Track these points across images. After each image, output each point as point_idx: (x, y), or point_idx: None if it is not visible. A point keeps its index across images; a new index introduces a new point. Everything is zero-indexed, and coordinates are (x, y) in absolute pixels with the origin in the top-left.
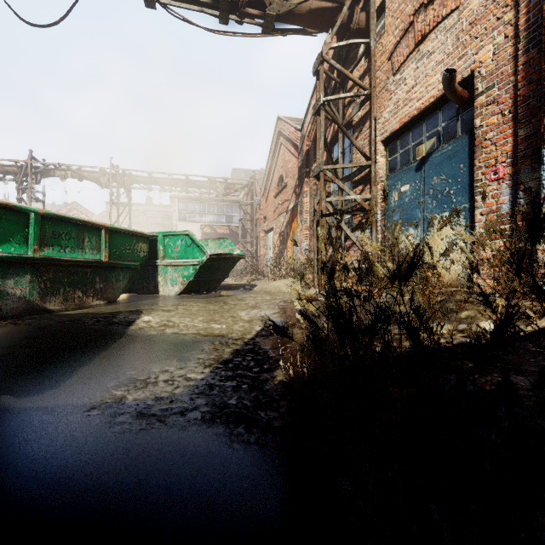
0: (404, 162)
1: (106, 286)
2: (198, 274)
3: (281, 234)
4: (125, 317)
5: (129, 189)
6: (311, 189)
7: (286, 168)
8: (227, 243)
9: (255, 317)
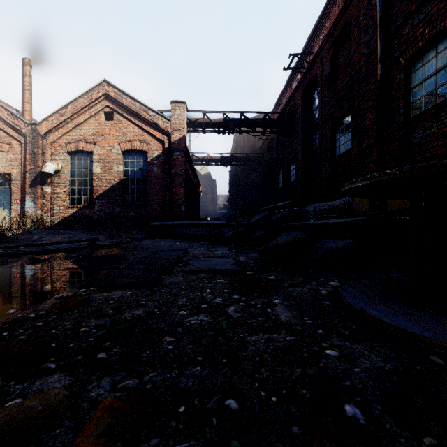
0: None
1: None
2: None
3: None
4: None
5: None
6: None
7: None
8: None
9: None
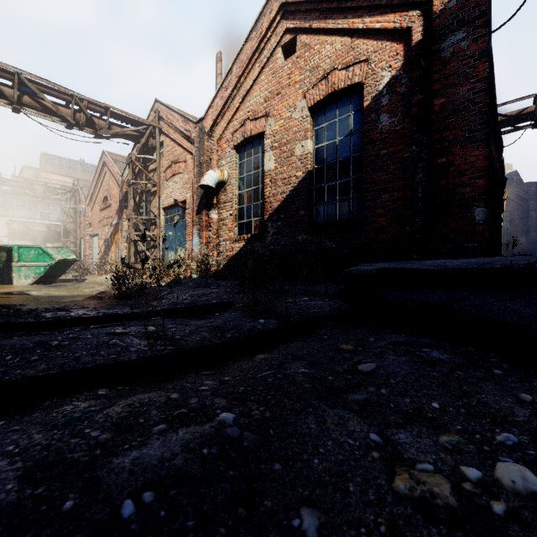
0: (171, 221)
1: None
2: (48, 272)
3: (106, 241)
4: (18, 293)
5: None
6: None
7: (111, 192)
8: (65, 251)
9: (94, 290)
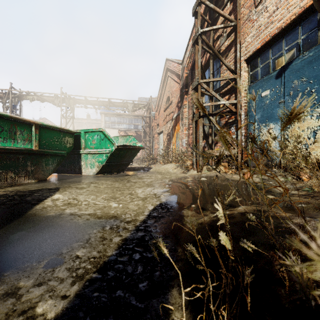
0: (265, 73)
1: (36, 168)
2: (109, 160)
3: (168, 134)
4: (41, 194)
5: (73, 107)
6: (189, 102)
7: (171, 91)
8: (132, 138)
9: (149, 195)
